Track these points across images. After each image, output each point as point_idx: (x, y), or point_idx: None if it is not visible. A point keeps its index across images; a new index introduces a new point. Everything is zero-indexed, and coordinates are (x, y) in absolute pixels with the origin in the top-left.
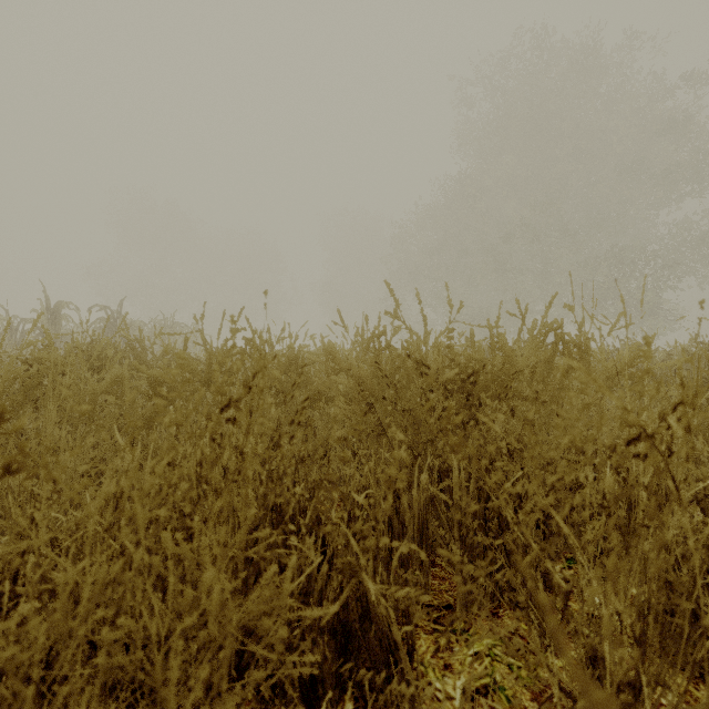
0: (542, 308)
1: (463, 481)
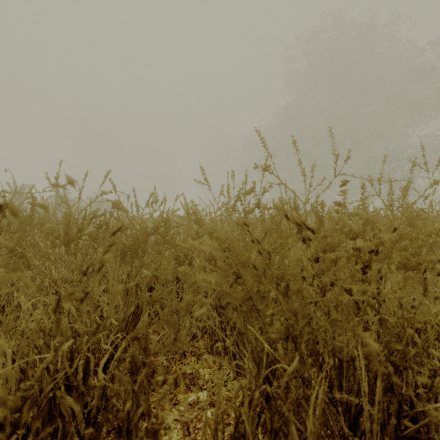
0: (337, 191)
1: (366, 385)
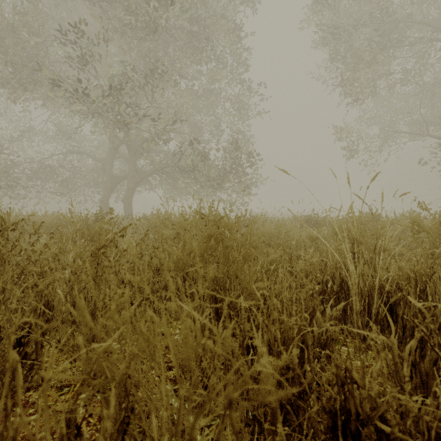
0: None
1: None
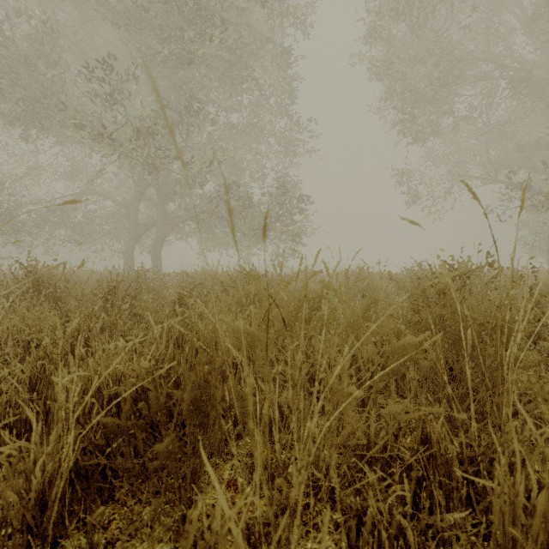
0: None
1: None
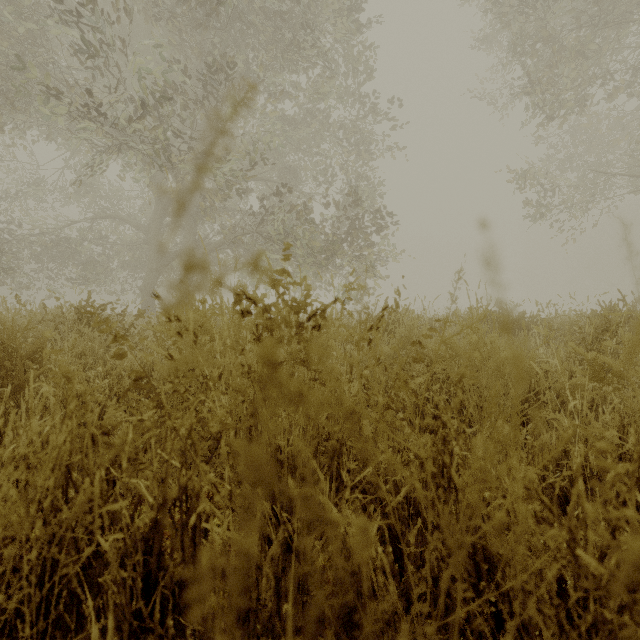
0: None
1: None
